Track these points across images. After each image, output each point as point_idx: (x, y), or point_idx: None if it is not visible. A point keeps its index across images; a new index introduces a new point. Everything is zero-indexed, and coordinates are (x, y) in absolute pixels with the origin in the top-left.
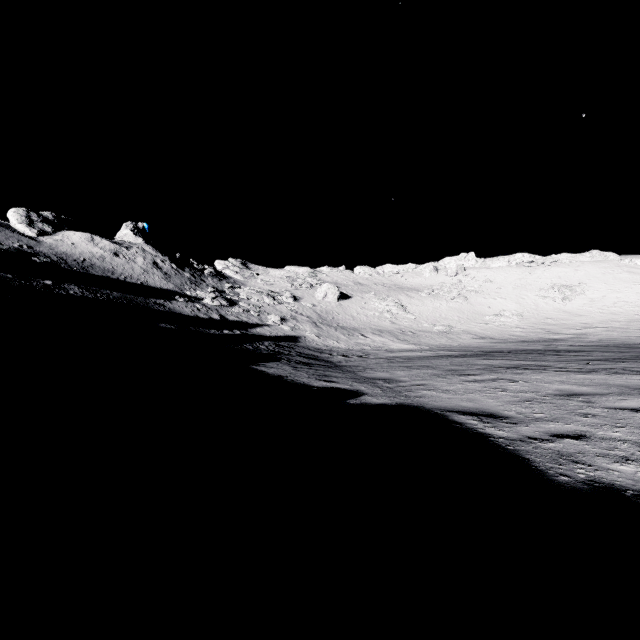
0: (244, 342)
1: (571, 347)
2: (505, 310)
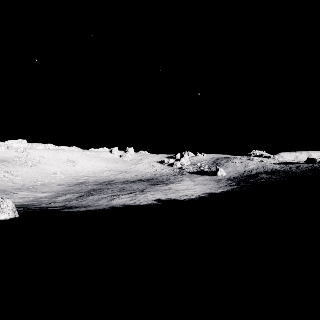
0: None
1: (96, 186)
2: (57, 171)
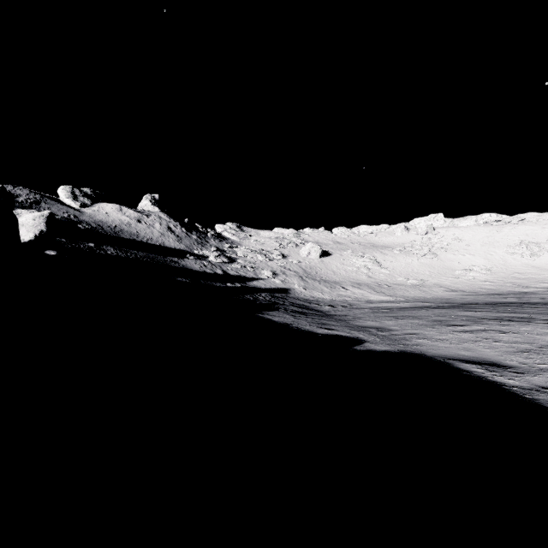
0: (245, 293)
1: (544, 300)
2: (474, 265)
